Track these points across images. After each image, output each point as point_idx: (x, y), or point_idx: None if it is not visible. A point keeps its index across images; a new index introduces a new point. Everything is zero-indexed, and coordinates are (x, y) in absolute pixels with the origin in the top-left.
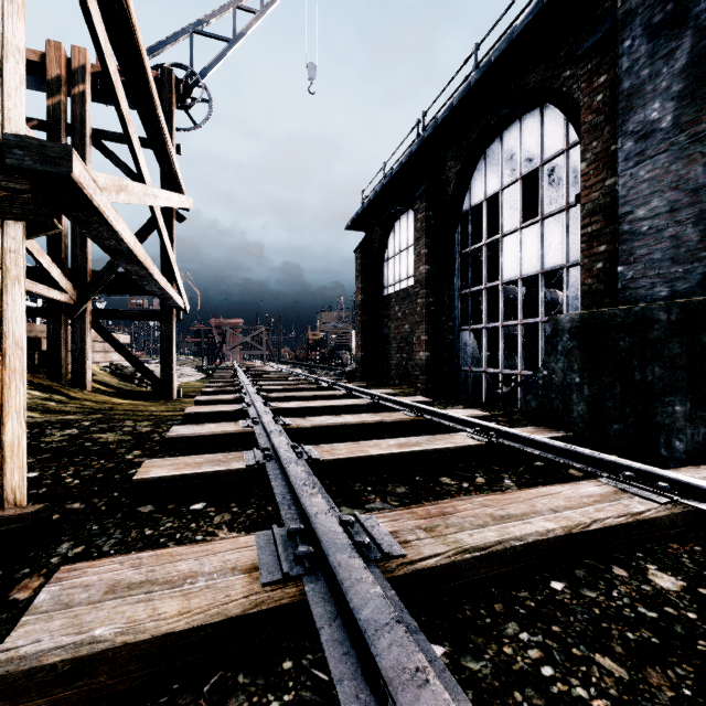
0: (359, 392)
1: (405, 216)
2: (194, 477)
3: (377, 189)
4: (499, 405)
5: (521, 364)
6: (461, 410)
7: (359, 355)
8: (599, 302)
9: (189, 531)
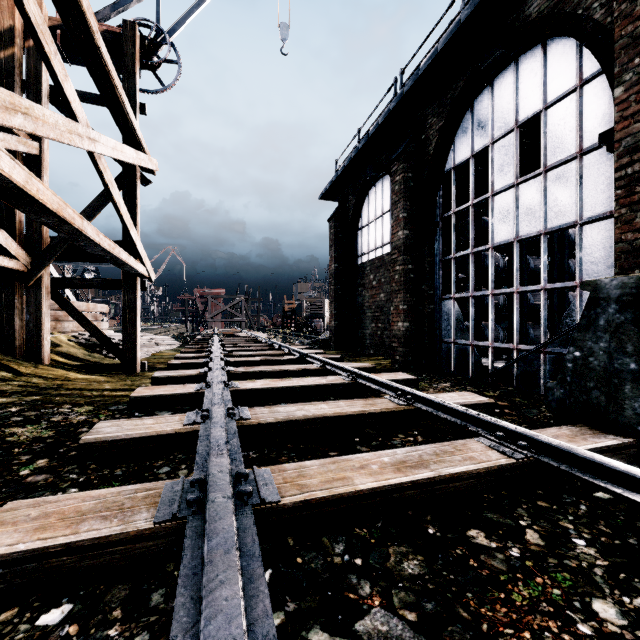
0: (333, 366)
1: (380, 183)
2: (58, 551)
3: (352, 154)
4: (489, 382)
5: (517, 337)
6: (457, 395)
7: (332, 324)
8: None
9: None
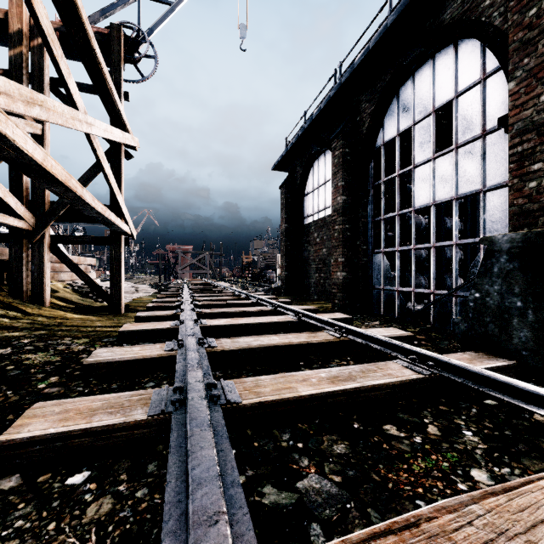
0: (283, 308)
1: (323, 156)
2: (79, 434)
3: (299, 133)
4: (411, 321)
5: (434, 284)
6: (383, 330)
7: (283, 275)
8: (532, 223)
9: (38, 542)
